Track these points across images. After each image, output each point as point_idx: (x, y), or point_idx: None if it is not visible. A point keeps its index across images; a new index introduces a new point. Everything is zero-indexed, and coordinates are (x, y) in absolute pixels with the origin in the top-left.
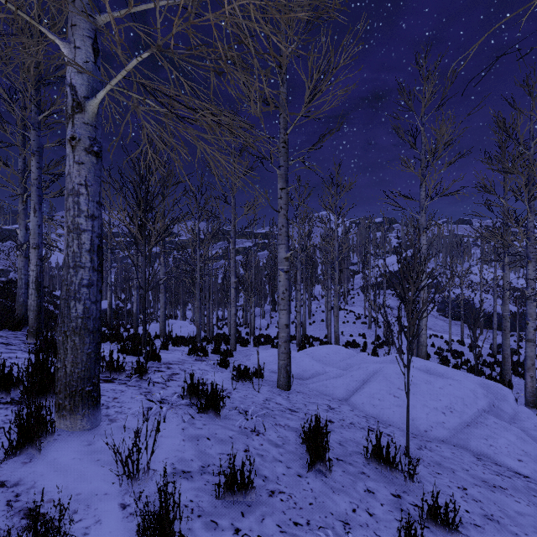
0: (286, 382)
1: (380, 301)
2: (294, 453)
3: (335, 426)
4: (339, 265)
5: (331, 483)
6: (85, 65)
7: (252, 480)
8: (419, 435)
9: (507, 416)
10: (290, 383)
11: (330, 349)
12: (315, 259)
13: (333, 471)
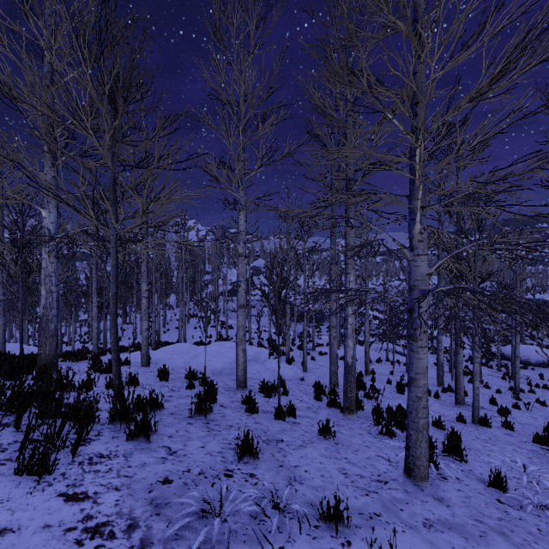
0: (147, 362)
1: (229, 307)
2: (153, 379)
3: (174, 374)
4: (192, 277)
5: (169, 383)
6: (54, 219)
7: (138, 379)
8: (216, 373)
9: (261, 361)
10: (150, 362)
11: (178, 345)
12: (170, 270)
13: (170, 381)
